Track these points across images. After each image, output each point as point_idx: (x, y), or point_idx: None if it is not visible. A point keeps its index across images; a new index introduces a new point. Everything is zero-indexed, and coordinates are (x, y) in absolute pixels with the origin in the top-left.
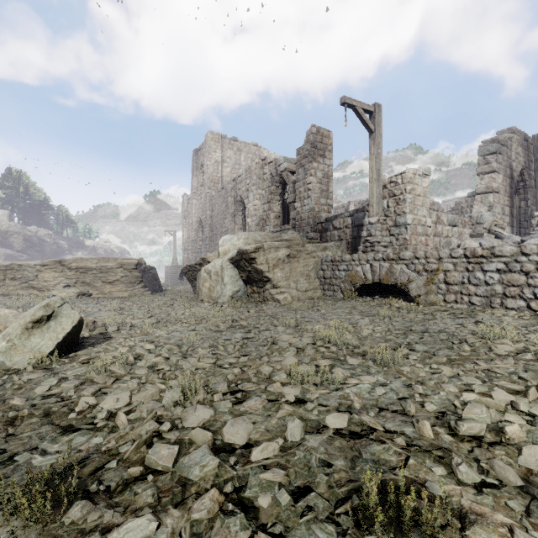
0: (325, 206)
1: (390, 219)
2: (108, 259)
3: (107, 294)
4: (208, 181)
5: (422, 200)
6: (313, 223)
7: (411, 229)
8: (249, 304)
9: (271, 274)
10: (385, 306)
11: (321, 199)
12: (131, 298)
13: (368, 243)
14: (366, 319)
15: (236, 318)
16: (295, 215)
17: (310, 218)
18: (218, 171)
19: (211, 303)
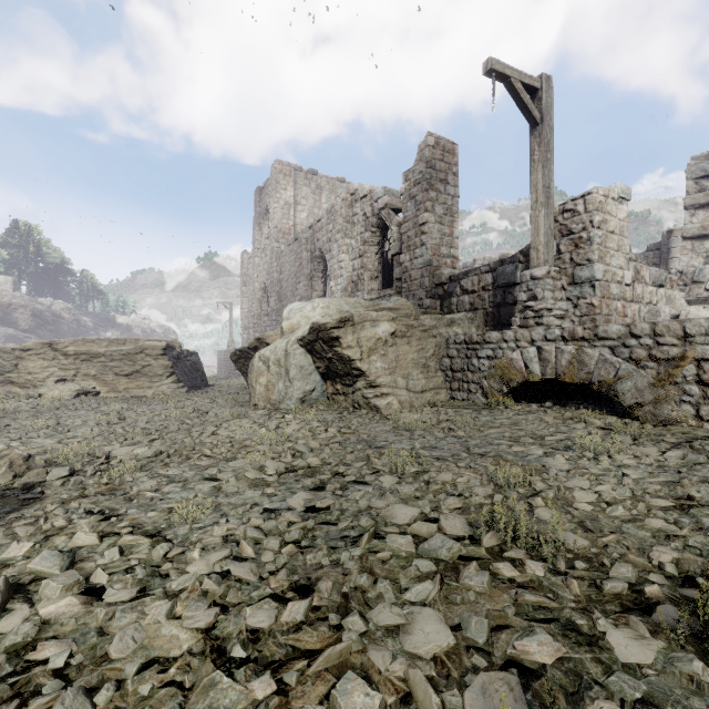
0: (448, 258)
1: (563, 273)
2: (124, 340)
3: (121, 392)
4: (276, 230)
5: (617, 240)
6: (430, 284)
7: (601, 288)
8: (328, 414)
9: (365, 364)
10: (576, 424)
11: (442, 248)
12: (152, 400)
13: (530, 311)
14: (558, 456)
15: (301, 447)
16: (401, 274)
17: (425, 276)
18: (289, 217)
19: (267, 412)
